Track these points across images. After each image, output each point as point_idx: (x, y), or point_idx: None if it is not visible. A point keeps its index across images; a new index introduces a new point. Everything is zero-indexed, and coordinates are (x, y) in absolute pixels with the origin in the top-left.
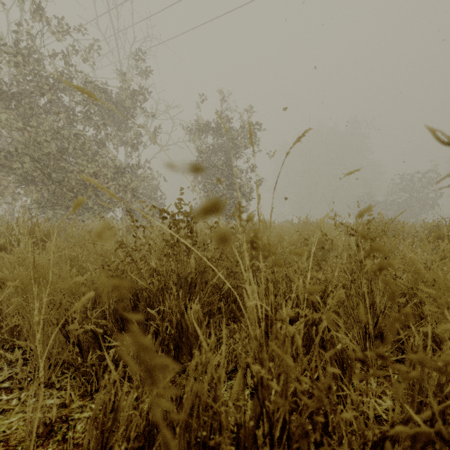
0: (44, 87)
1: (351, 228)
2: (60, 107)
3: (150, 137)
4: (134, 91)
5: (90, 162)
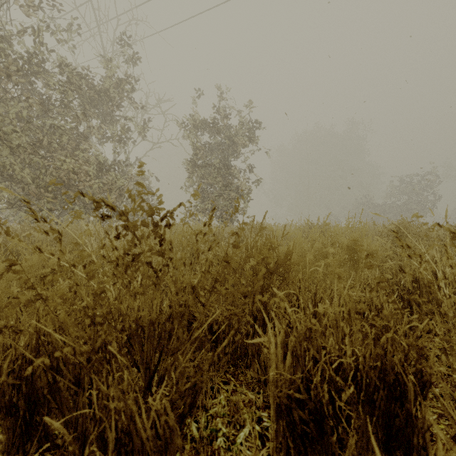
0: (10, 67)
1: None
2: (35, 95)
3: (139, 132)
4: (121, 79)
5: (69, 157)
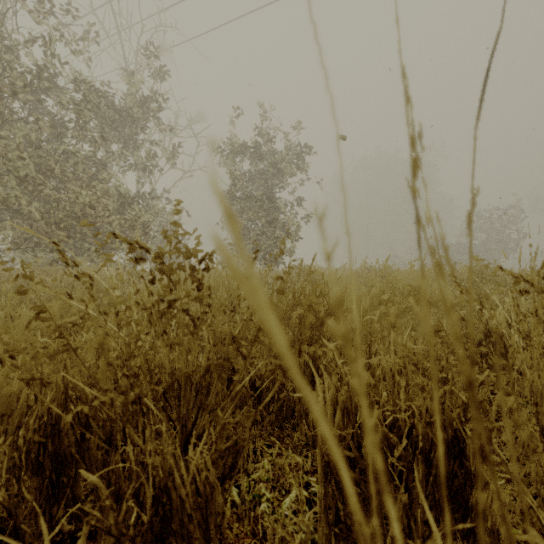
0: (17, 83)
1: (523, 278)
2: (45, 115)
3: (167, 159)
4: (146, 96)
5: (85, 188)
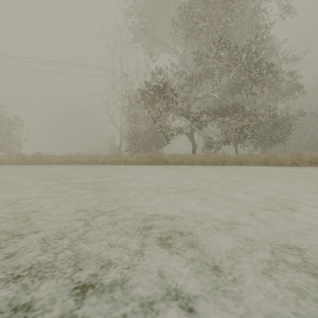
0: None
1: None
2: None
3: None
4: None
5: None
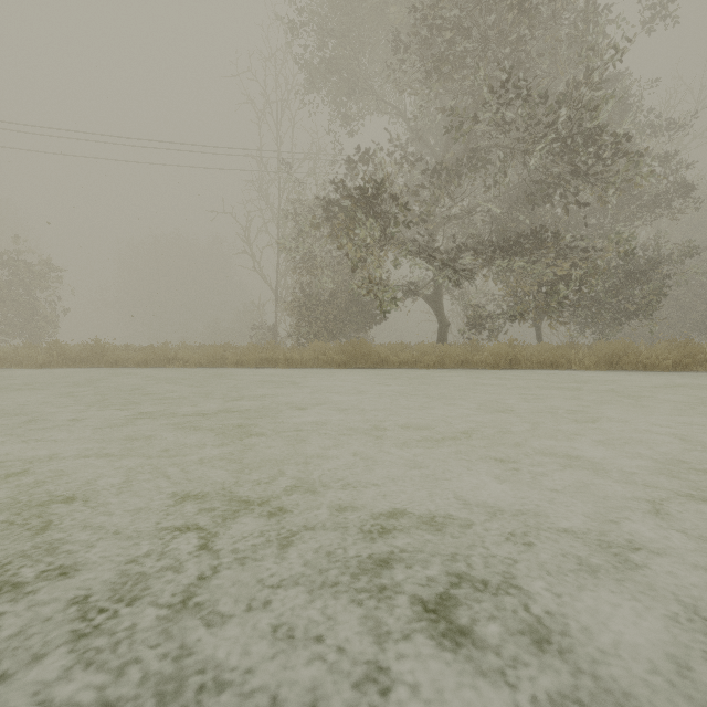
0: None
1: None
2: None
3: None
4: None
5: None
